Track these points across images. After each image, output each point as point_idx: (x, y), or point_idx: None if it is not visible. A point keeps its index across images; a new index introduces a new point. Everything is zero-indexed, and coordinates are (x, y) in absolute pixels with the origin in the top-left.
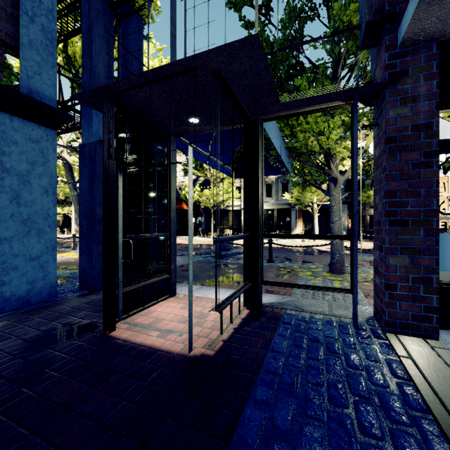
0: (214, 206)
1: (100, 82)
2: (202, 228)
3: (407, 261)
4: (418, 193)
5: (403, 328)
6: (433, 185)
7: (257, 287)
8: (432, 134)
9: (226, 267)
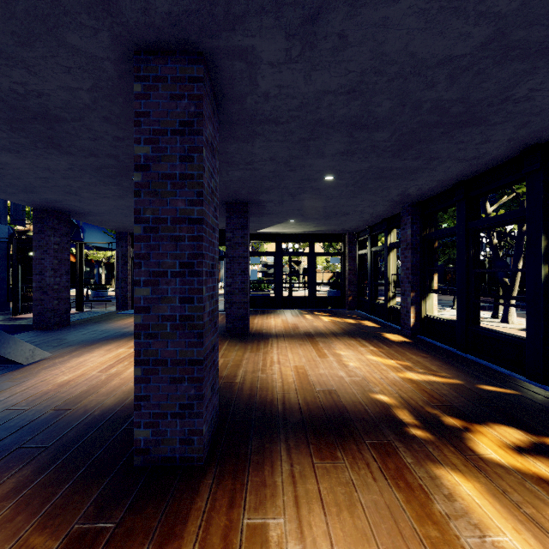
0: (105, 259)
1: (0, 212)
2: (95, 280)
3: (121, 290)
4: (123, 272)
5: (120, 309)
6: (126, 270)
7: (81, 303)
8: (126, 257)
9: (87, 304)
